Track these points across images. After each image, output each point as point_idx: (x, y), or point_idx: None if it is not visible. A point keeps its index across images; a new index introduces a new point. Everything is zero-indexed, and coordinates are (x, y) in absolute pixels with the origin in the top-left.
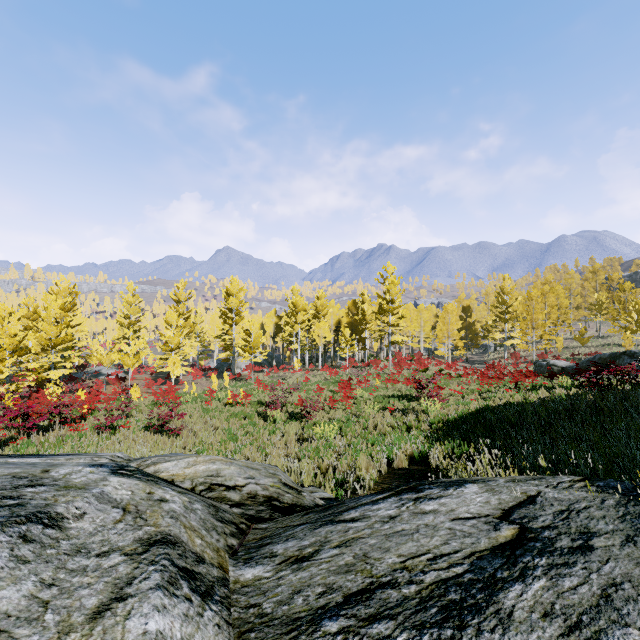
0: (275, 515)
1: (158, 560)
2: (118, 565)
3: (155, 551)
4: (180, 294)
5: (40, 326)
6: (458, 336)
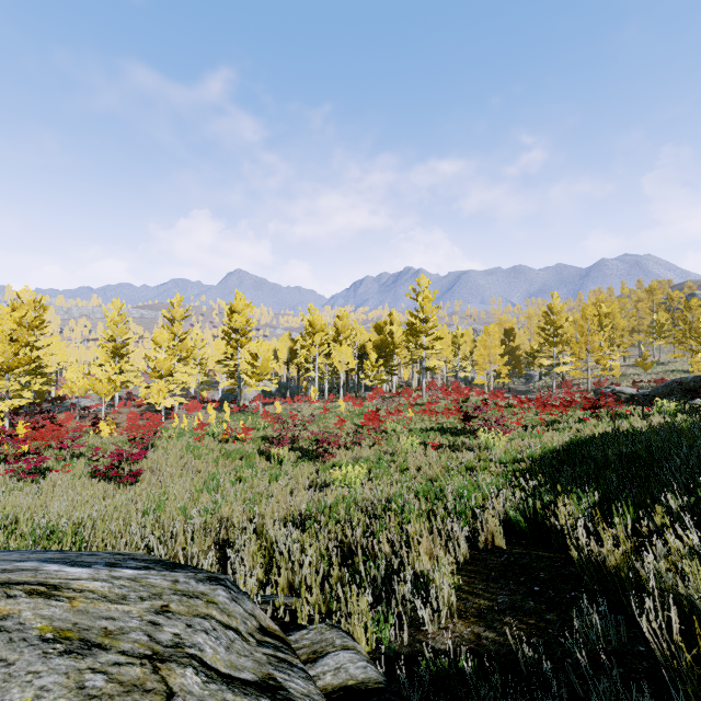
0: None
1: None
2: None
3: None
4: (175, 311)
5: None
6: (501, 362)
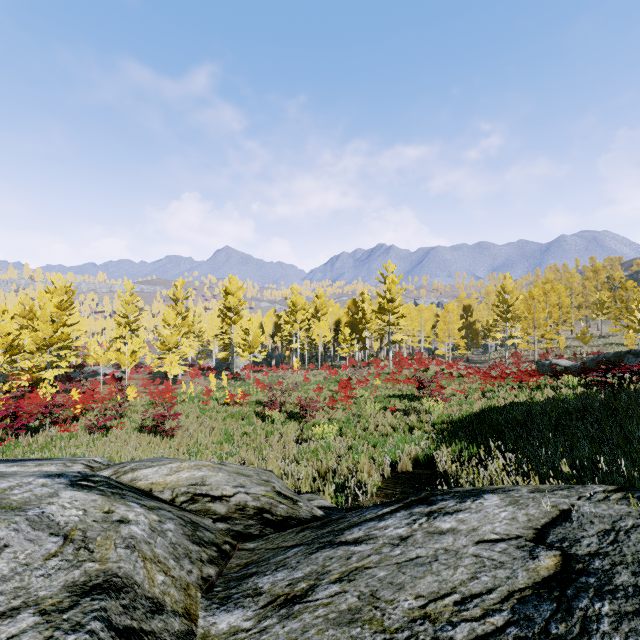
0: (266, 531)
1: (85, 622)
2: (22, 634)
3: (86, 605)
4: (178, 293)
5: (36, 325)
6: (459, 335)
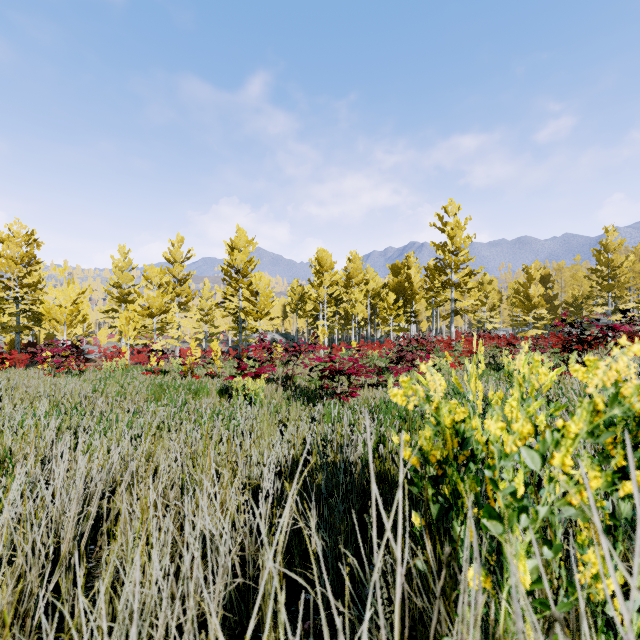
0: None
1: None
2: None
3: None
4: (175, 252)
5: None
6: (544, 307)
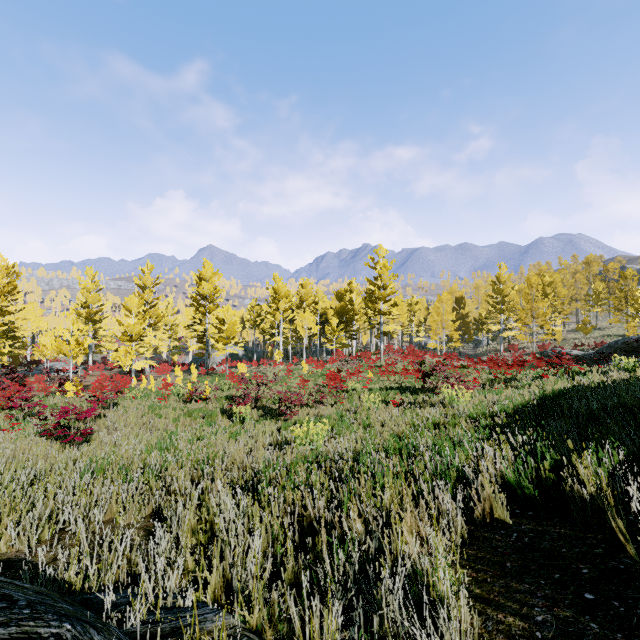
0: None
1: None
2: None
3: None
4: (145, 279)
5: None
6: (453, 327)
